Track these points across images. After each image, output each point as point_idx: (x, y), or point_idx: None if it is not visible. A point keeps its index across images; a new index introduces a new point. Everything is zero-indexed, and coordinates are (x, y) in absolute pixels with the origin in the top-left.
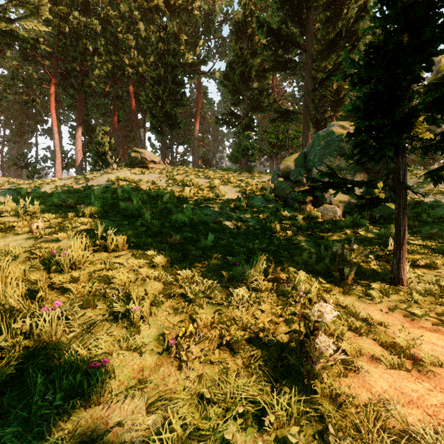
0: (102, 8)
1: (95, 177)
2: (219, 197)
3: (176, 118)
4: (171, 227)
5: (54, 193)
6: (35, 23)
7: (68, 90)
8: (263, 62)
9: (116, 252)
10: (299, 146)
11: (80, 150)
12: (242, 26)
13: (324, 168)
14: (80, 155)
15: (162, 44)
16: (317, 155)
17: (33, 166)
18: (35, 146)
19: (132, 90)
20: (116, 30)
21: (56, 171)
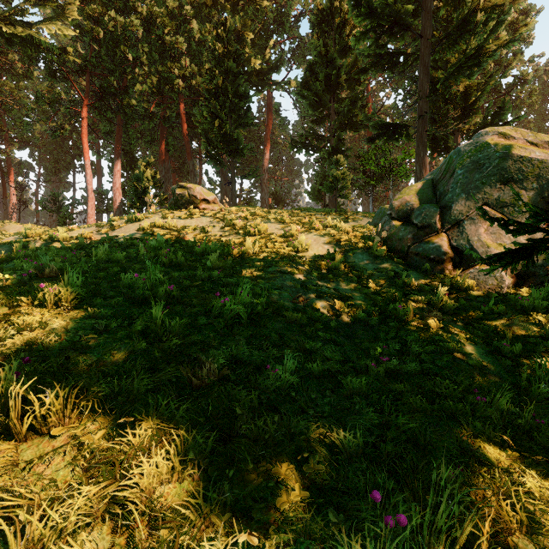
0: (145, 5)
1: (124, 223)
2: (299, 252)
3: (239, 143)
4: (209, 327)
5: (52, 250)
6: (58, 26)
7: (105, 113)
8: (356, 61)
9: (41, 437)
10: (407, 174)
11: (119, 189)
12: (327, 14)
13: (472, 204)
14: (119, 194)
15: (221, 45)
16: (459, 183)
17: (65, 210)
18: (72, 185)
19: (184, 109)
20: (162, 33)
21: (88, 216)
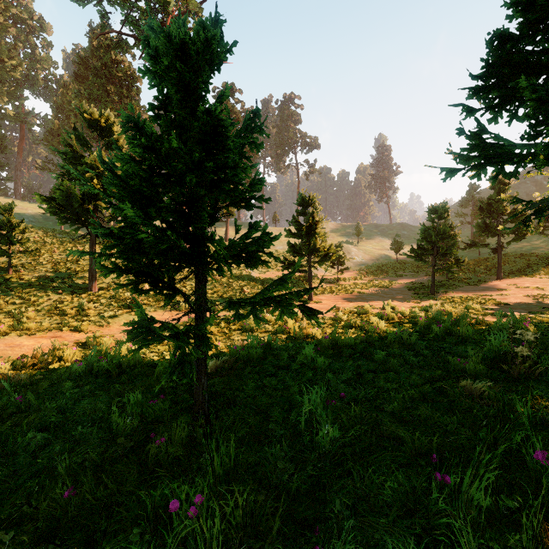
0: None
1: None
2: (28, 215)
3: None
4: None
5: None
6: None
7: None
8: None
9: None
10: None
11: None
12: (61, 106)
13: None
14: None
15: None
16: None
17: None
18: None
19: None
20: None
21: None
